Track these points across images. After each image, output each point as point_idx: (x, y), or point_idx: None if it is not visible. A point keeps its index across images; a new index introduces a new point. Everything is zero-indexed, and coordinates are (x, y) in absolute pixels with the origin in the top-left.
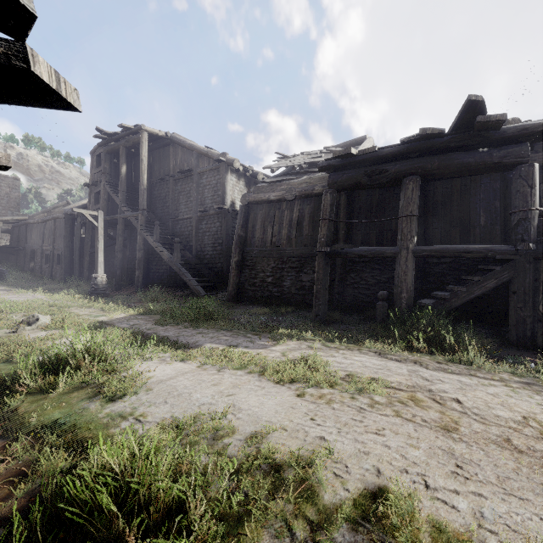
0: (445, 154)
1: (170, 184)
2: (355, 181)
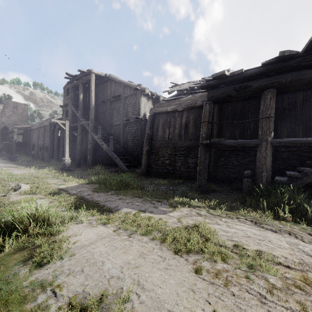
0: (296, 72)
1: (107, 104)
2: (227, 95)
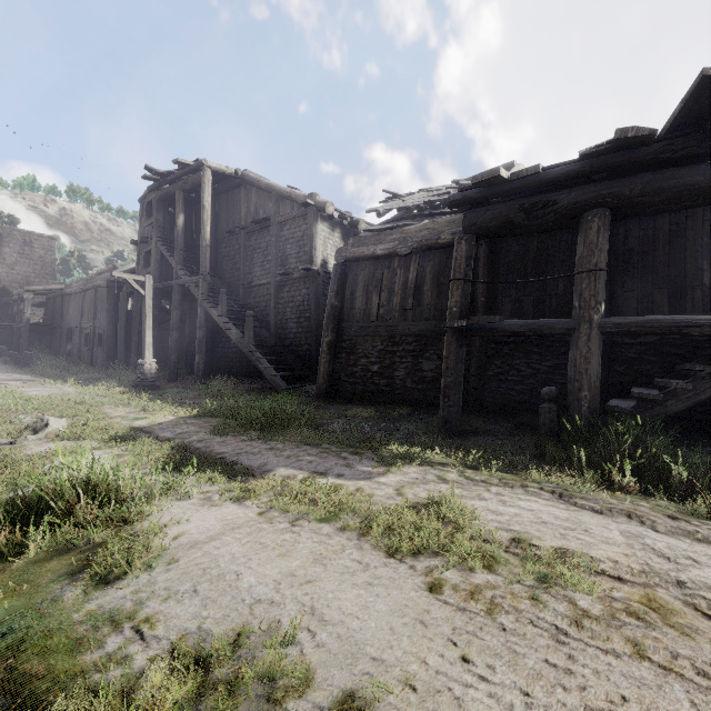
0: (652, 172)
1: (241, 239)
2: (505, 221)
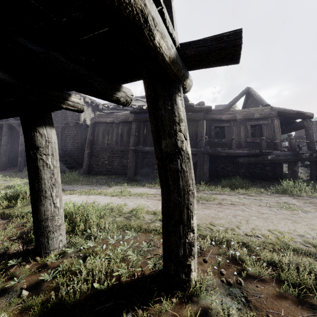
0: None
1: None
2: (146, 119)
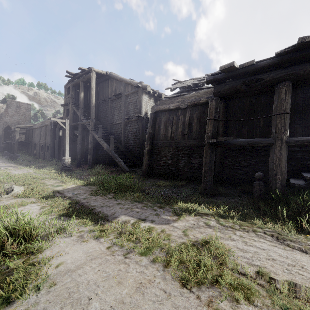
0: None
1: (108, 103)
2: (235, 90)
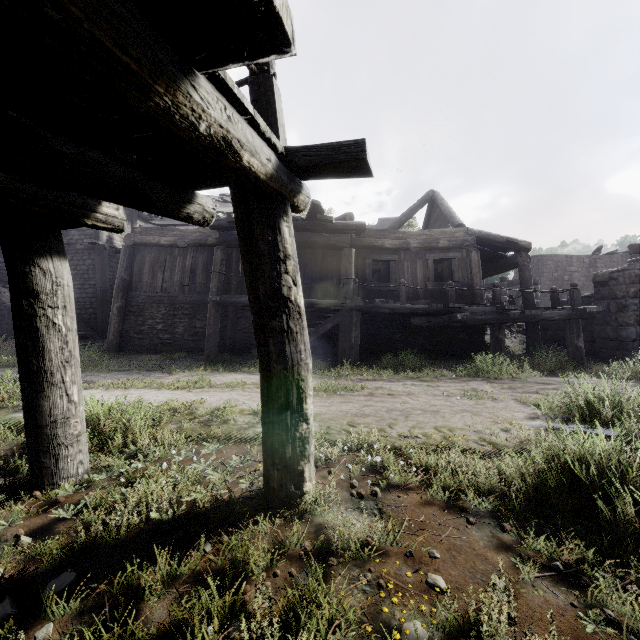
0: (304, 233)
1: None
2: None
